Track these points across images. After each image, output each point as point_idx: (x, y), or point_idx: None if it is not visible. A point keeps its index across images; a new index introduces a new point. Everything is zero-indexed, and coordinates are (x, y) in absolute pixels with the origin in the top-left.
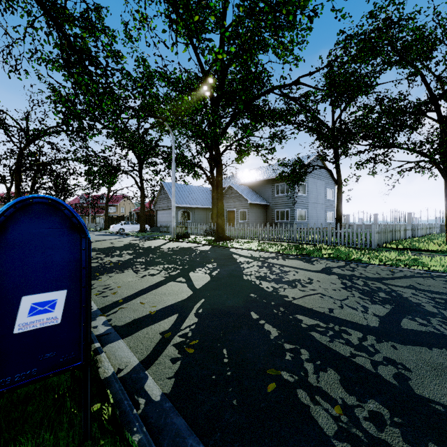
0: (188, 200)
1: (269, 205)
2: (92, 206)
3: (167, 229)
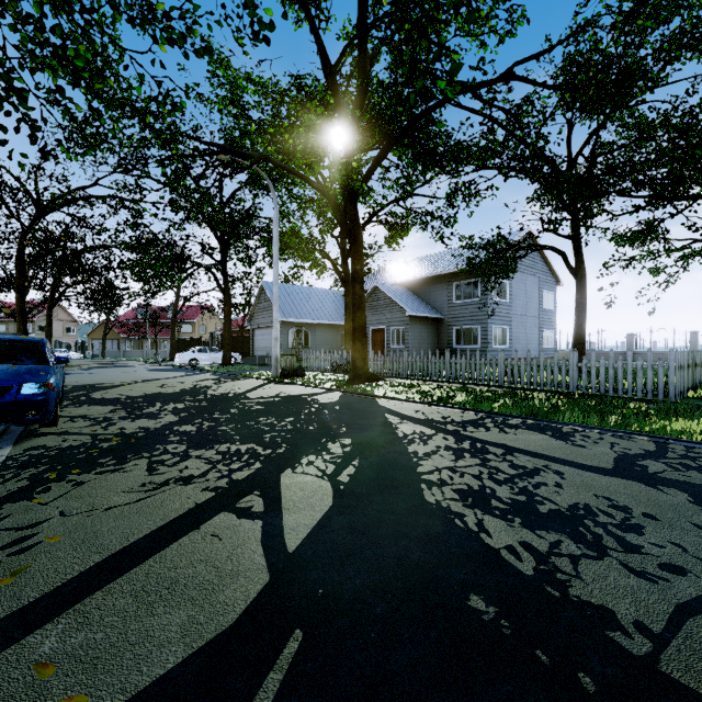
0: (305, 311)
1: (443, 319)
2: (152, 323)
3: (270, 360)
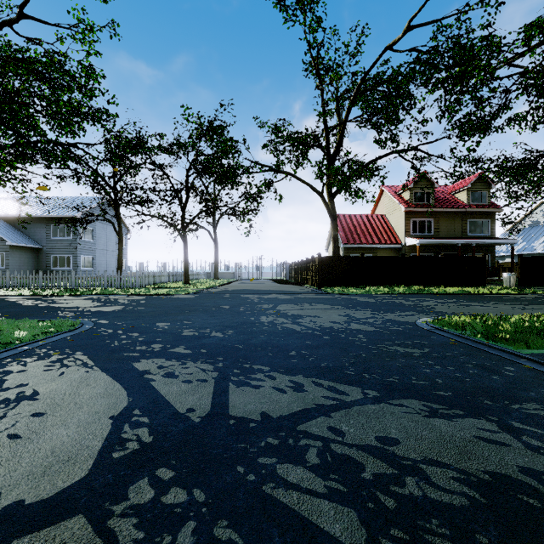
0: None
1: (42, 249)
2: None
3: None
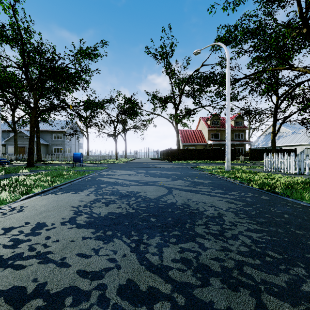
0: None
1: (49, 144)
2: None
3: None
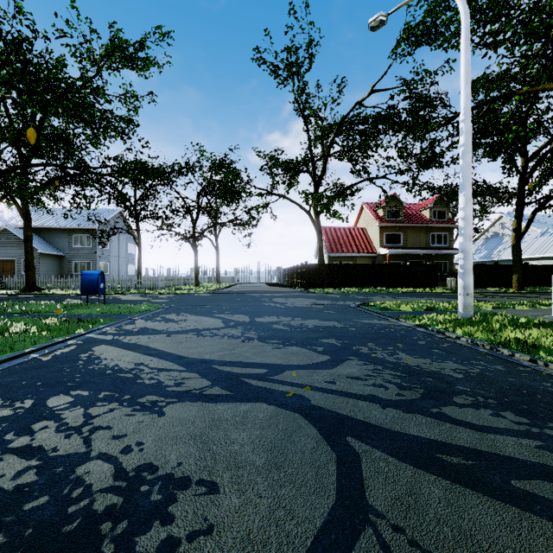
0: None
1: (65, 256)
2: None
3: None
